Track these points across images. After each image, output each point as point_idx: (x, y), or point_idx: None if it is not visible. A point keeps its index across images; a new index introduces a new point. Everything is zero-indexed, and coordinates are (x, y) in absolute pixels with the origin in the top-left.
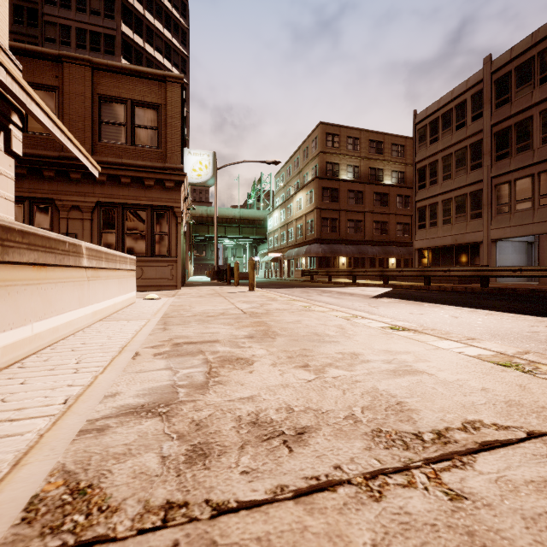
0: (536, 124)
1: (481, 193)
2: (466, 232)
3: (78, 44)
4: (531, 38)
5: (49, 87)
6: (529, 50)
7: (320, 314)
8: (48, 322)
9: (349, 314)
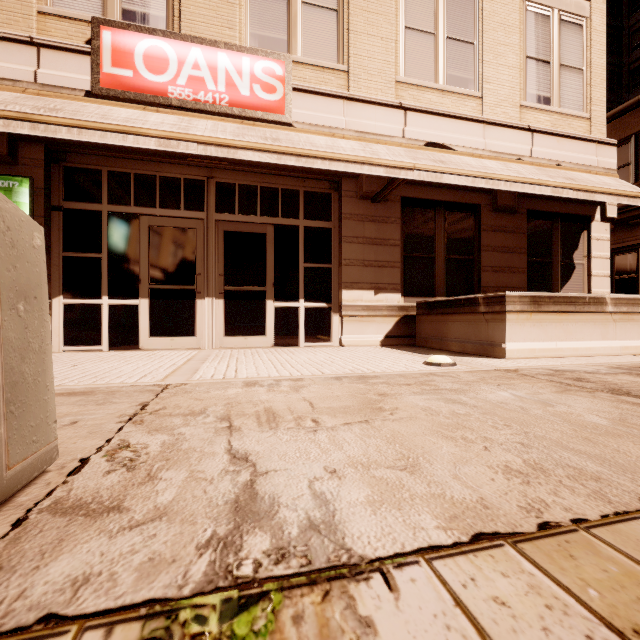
0: None
1: None
2: None
3: None
4: None
5: None
6: None
7: None
8: (568, 344)
9: None
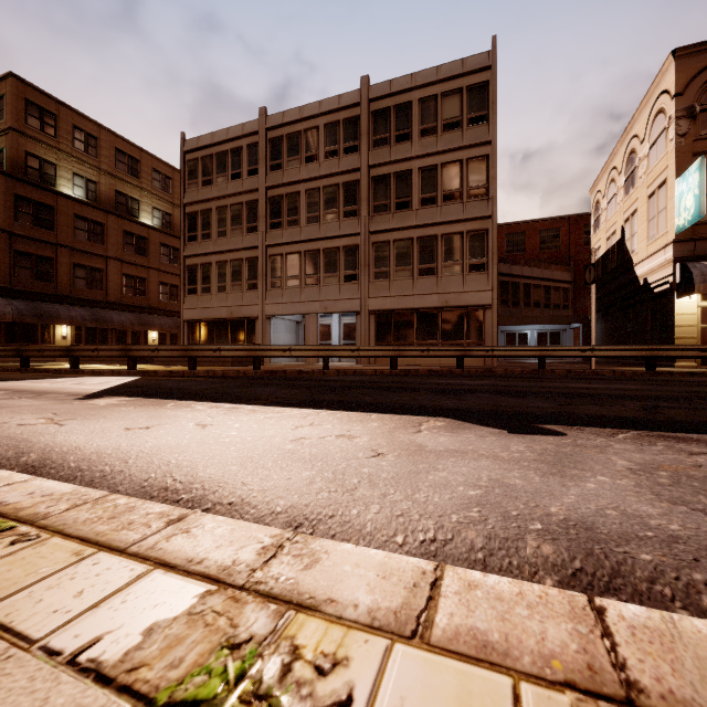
0: (303, 201)
1: (257, 261)
2: (242, 305)
3: None
4: (299, 111)
5: None
6: (298, 123)
7: None
8: None
9: None
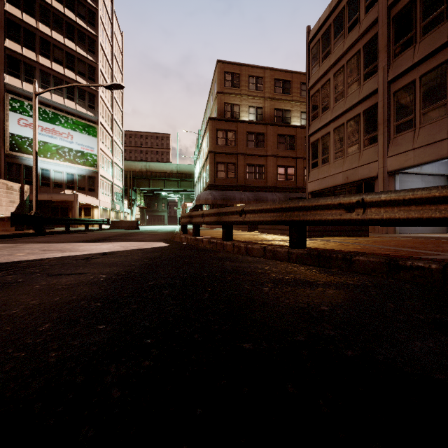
0: None
1: (377, 108)
2: (358, 166)
3: None
4: None
5: None
6: None
7: None
8: None
9: None
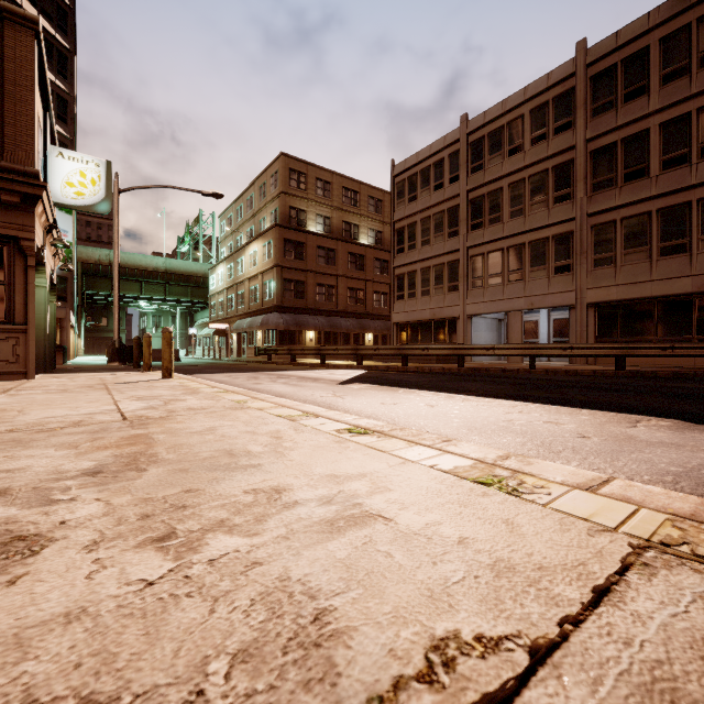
0: (505, 196)
1: (458, 264)
2: (444, 306)
3: None
4: (501, 105)
5: None
6: (500, 118)
7: (256, 413)
8: None
9: (299, 410)
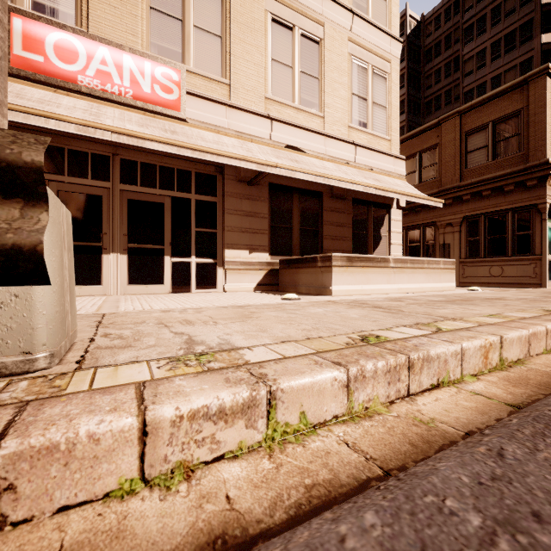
0: None
1: None
2: None
3: (492, 59)
4: None
5: (433, 146)
6: None
7: None
8: (369, 286)
9: None
